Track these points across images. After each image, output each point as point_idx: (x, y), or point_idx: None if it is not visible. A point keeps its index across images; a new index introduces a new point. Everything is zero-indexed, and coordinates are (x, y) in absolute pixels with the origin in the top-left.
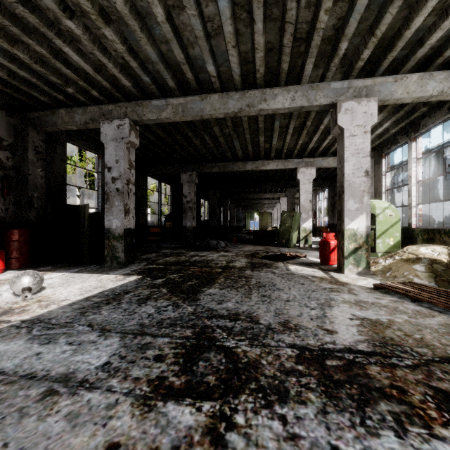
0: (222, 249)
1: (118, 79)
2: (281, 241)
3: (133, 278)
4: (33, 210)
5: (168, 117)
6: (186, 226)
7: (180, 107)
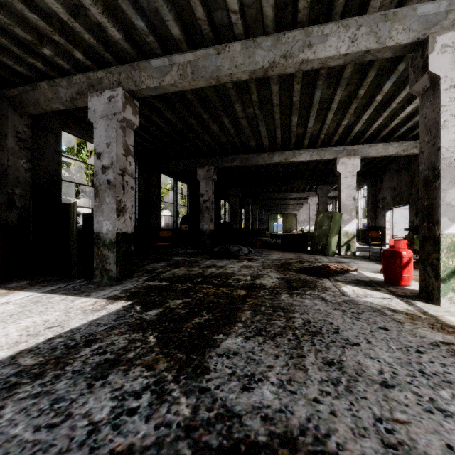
0: (245, 257)
1: (105, 30)
2: (316, 247)
3: (116, 307)
4: (14, 210)
5: (173, 83)
6: (203, 228)
7: (188, 66)
